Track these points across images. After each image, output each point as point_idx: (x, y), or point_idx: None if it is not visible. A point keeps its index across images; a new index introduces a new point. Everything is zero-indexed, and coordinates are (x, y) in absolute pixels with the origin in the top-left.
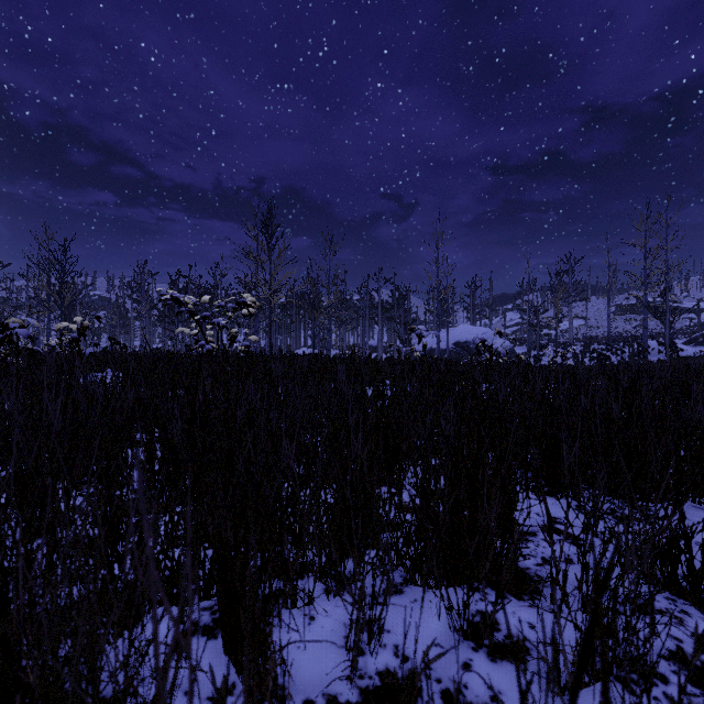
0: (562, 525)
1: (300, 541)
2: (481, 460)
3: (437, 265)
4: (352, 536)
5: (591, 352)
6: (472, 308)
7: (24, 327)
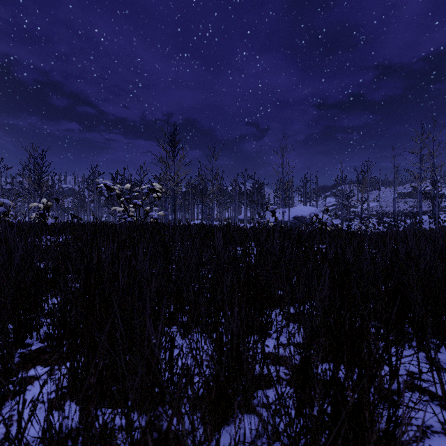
0: (421, 381)
1: (166, 444)
2: (367, 337)
3: (282, 166)
4: (227, 401)
5: (383, 223)
6: (304, 194)
7: (2, 205)
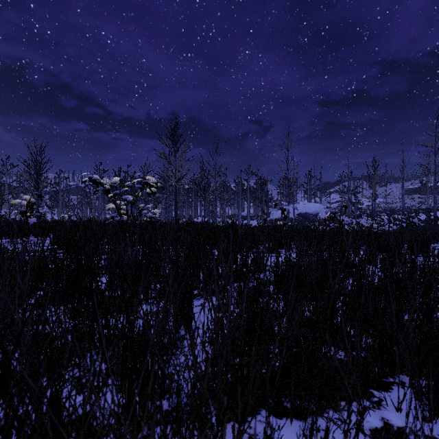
0: None
1: None
2: None
3: (287, 162)
4: None
5: (394, 220)
6: (309, 191)
7: None
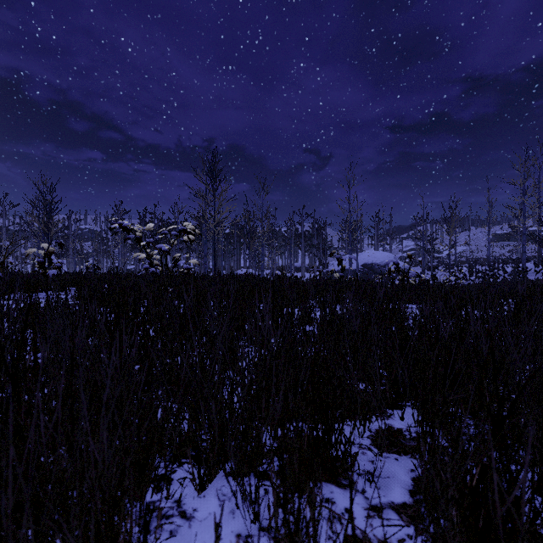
0: None
1: None
2: None
3: (349, 202)
4: None
5: (477, 272)
6: (376, 237)
7: None
